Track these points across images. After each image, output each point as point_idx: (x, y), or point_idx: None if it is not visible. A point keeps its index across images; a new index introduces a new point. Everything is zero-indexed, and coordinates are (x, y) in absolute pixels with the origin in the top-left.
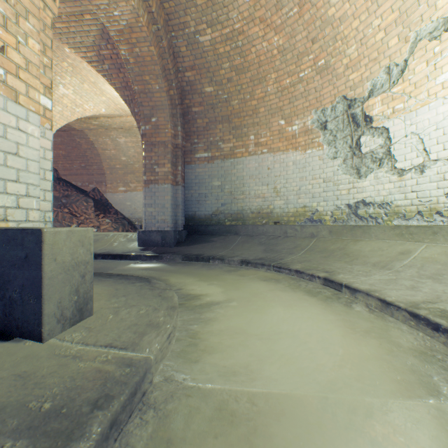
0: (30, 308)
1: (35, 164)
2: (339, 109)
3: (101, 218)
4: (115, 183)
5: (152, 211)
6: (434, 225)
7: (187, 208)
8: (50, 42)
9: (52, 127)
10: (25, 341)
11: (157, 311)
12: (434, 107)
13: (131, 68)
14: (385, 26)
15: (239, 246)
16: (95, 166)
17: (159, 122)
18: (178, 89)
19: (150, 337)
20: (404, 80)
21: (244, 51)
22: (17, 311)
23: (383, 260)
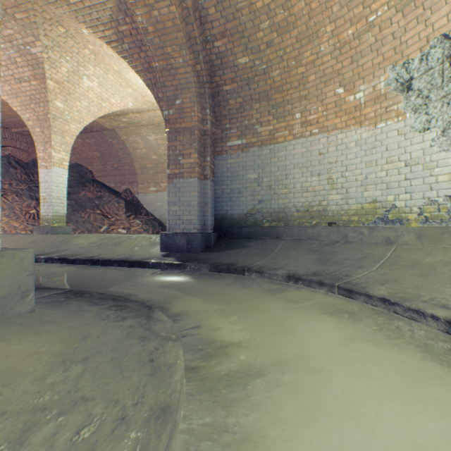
0: None
1: None
2: (434, 56)
3: (132, 219)
4: (146, 183)
5: (176, 210)
6: None
7: (218, 207)
8: None
9: None
10: None
11: (121, 430)
12: None
13: (151, 40)
14: None
15: (281, 253)
16: (127, 166)
17: (184, 104)
18: (206, 63)
19: None
20: None
21: (289, 0)
22: None
23: None
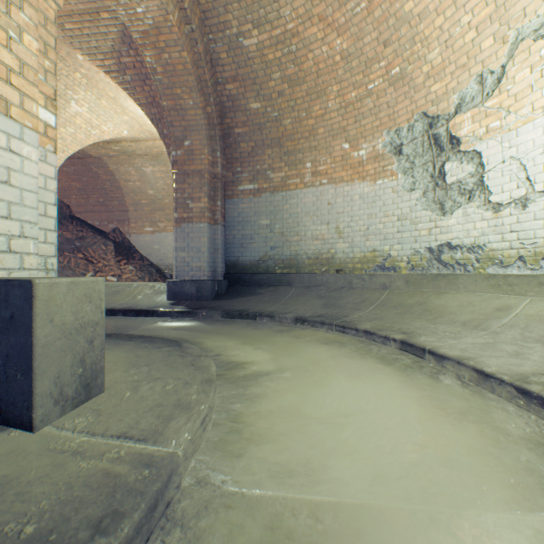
0: (17, 386)
1: (32, 195)
2: (417, 129)
3: (123, 265)
4: (141, 222)
5: (185, 256)
6: (540, 274)
7: (229, 253)
8: (54, 41)
9: (55, 149)
10: (10, 430)
11: (188, 385)
12: (540, 124)
13: (159, 80)
14: (477, 23)
15: (292, 299)
16: (116, 201)
17: (194, 146)
18: (217, 105)
19: (178, 422)
20: (501, 91)
21: (299, 57)
22: (0, 389)
23: (476, 317)
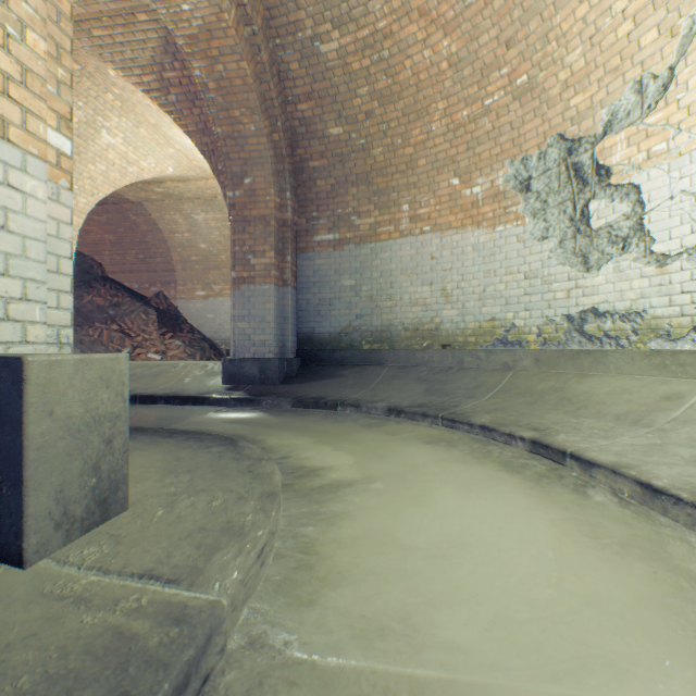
0: (2, 503)
1: (38, 245)
2: (551, 157)
3: (169, 339)
4: (191, 284)
5: (245, 327)
6: None
7: (302, 323)
8: (69, 42)
9: (72, 186)
10: None
11: (242, 501)
12: None
13: (212, 99)
14: (634, 11)
15: (384, 383)
16: (159, 258)
17: (257, 184)
18: (287, 131)
19: (225, 555)
20: (668, 101)
21: (393, 66)
22: None
23: (634, 409)
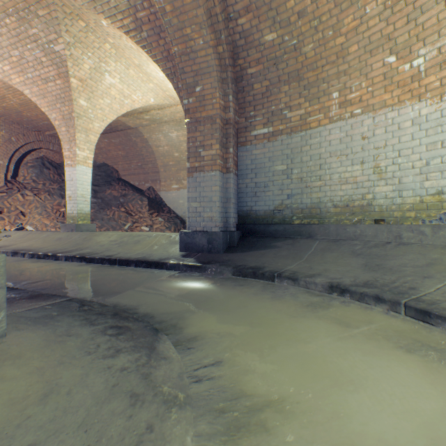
0: None
1: None
2: None
3: (155, 217)
4: (169, 180)
5: (196, 206)
6: None
7: (241, 203)
8: None
9: None
10: None
11: None
12: None
13: (169, 21)
14: None
15: (316, 255)
16: (150, 164)
17: (205, 91)
18: (229, 44)
19: None
20: None
21: None
22: None
23: None
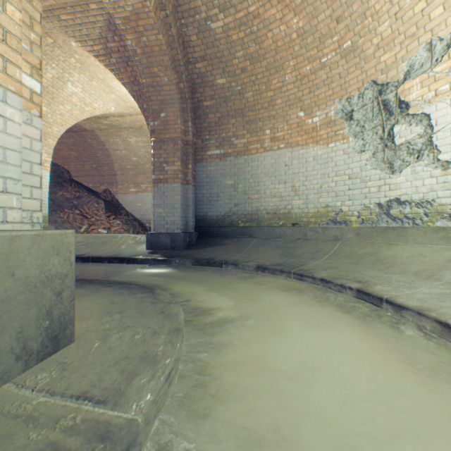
0: None
1: (15, 154)
2: (367, 96)
3: (112, 220)
4: (126, 183)
5: (161, 211)
6: None
7: (198, 209)
8: (39, 16)
9: (41, 114)
10: None
11: (156, 335)
12: None
13: (139, 60)
14: None
15: (253, 249)
16: (106, 167)
17: (169, 117)
18: (189, 82)
19: (141, 380)
20: (450, 56)
21: (260, 37)
22: None
23: (428, 268)
